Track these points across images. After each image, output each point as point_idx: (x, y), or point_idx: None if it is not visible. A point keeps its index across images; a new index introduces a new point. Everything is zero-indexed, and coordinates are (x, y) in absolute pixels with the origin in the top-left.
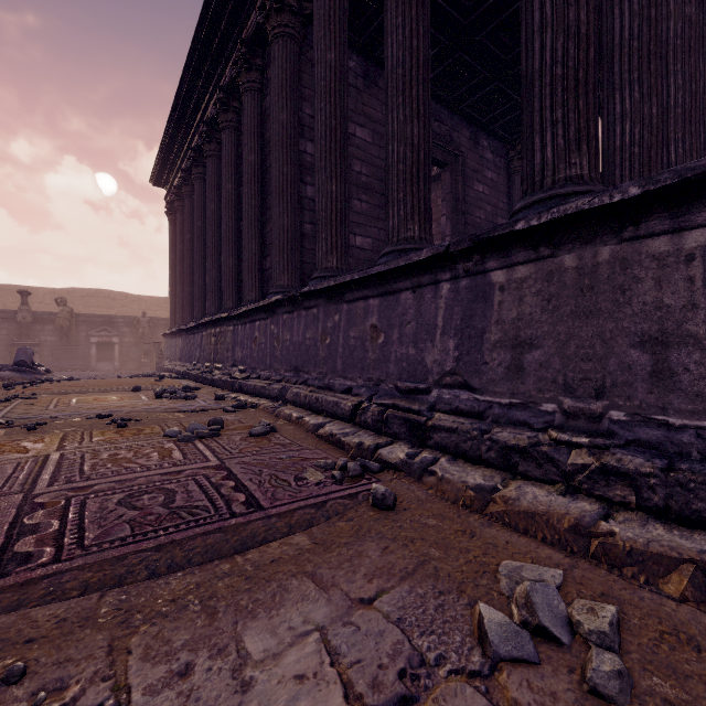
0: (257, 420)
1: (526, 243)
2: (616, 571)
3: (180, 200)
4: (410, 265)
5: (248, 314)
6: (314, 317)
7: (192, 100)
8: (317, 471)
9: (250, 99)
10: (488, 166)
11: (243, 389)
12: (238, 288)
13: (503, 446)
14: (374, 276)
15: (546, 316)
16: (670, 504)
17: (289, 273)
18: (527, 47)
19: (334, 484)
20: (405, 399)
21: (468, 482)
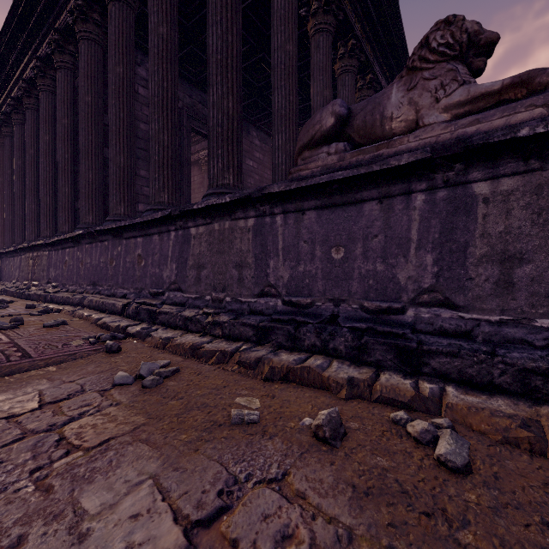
0: (56, 319)
1: (201, 215)
2: (198, 360)
3: (0, 137)
4: (154, 220)
5: (60, 243)
6: (106, 247)
7: (11, 57)
8: (81, 341)
9: (64, 75)
10: (256, 149)
11: (53, 300)
12: (56, 221)
13: (184, 318)
14: (138, 224)
15: (209, 252)
16: (230, 333)
17: (94, 214)
18: (209, 113)
19: (89, 345)
20: (152, 299)
21: (162, 337)
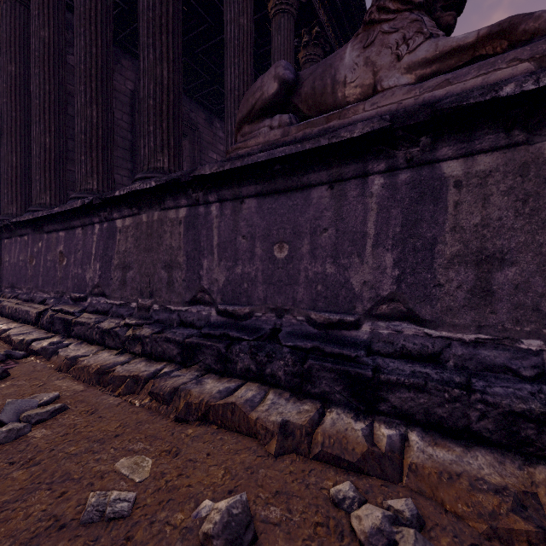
0: None
1: (126, 204)
2: (103, 389)
3: None
4: (74, 210)
5: None
6: (26, 243)
7: None
8: None
9: None
10: (220, 141)
11: None
12: None
13: (101, 330)
14: (58, 215)
15: (135, 249)
16: (152, 351)
17: (18, 203)
18: (139, 82)
19: None
20: (71, 305)
21: (69, 355)
